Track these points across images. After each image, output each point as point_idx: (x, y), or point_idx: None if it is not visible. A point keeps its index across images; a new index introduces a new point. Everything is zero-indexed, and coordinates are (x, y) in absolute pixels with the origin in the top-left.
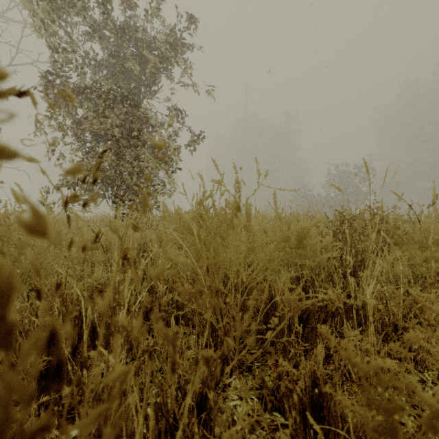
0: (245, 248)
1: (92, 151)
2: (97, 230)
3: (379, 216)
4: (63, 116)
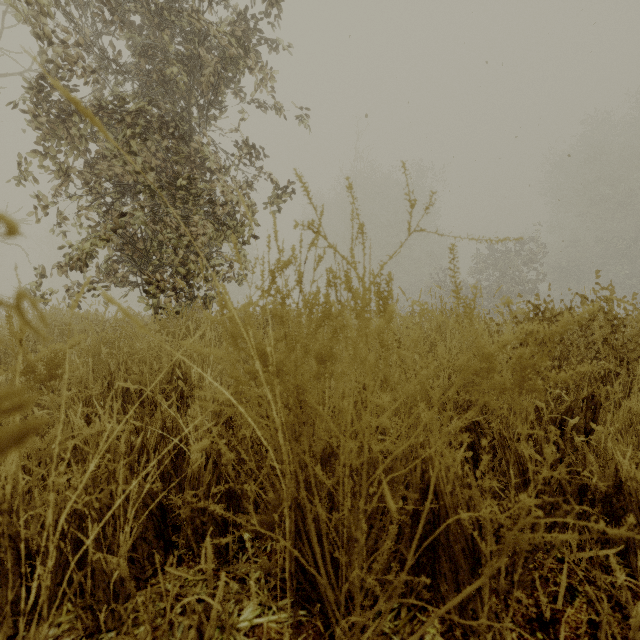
0: (376, 386)
1: (115, 211)
2: (94, 337)
3: (607, 312)
4: (66, 154)
